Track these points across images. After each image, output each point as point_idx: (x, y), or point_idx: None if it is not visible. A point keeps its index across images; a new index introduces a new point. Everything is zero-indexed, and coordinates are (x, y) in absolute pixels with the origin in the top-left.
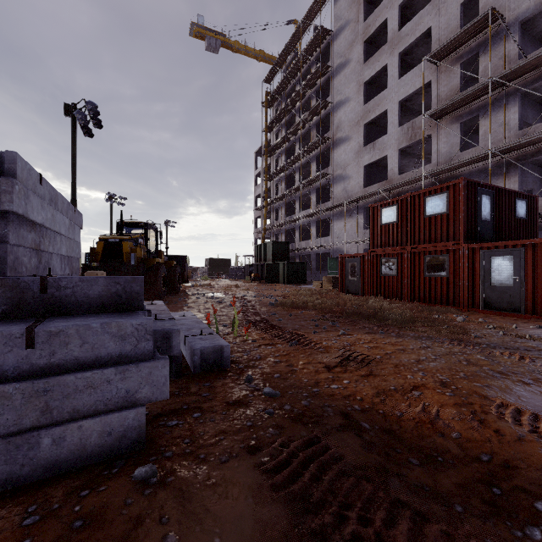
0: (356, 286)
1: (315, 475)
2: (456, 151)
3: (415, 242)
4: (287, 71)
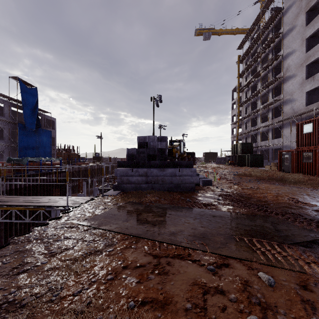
0: (288, 168)
1: (226, 196)
2: None
3: None
4: (252, 41)
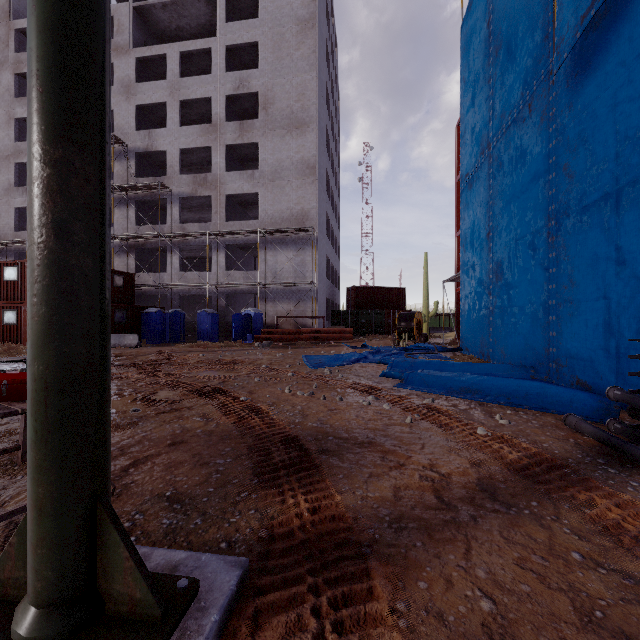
0: None
1: None
2: None
3: None
4: None
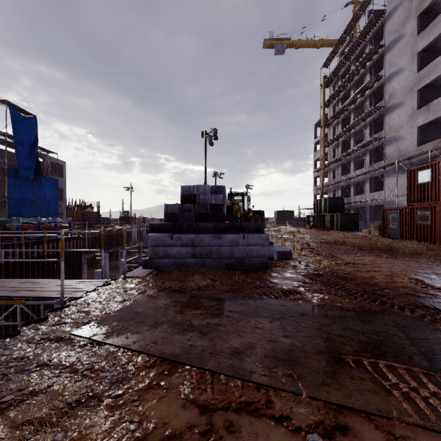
0: (396, 233)
1: (315, 277)
2: None
3: None
4: (342, 56)
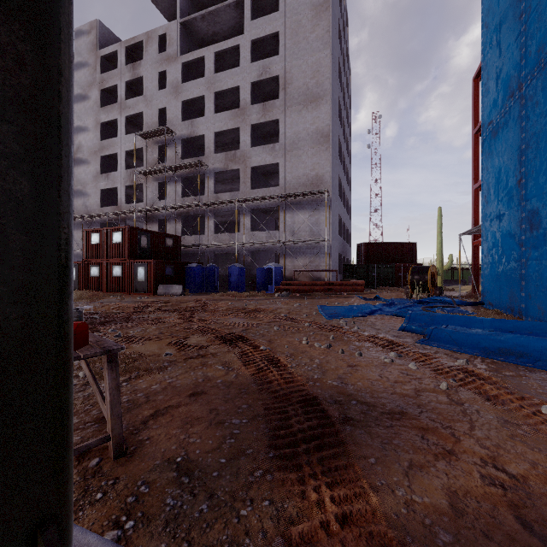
0: (76, 284)
1: None
2: (156, 199)
3: (109, 257)
4: None
